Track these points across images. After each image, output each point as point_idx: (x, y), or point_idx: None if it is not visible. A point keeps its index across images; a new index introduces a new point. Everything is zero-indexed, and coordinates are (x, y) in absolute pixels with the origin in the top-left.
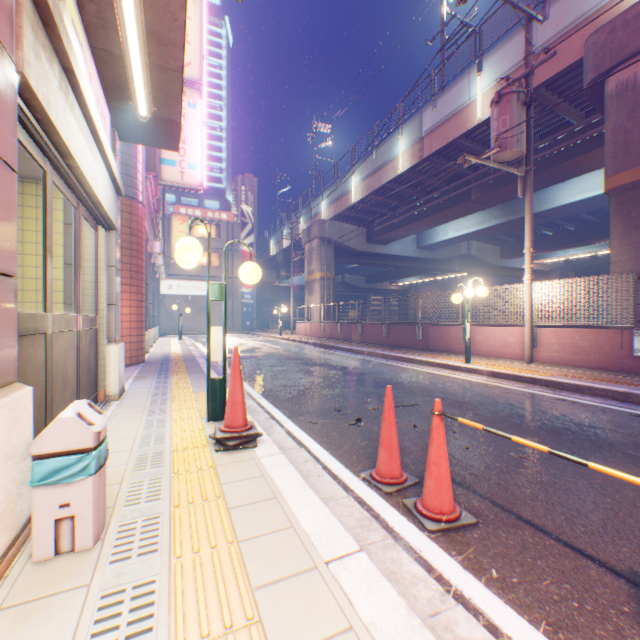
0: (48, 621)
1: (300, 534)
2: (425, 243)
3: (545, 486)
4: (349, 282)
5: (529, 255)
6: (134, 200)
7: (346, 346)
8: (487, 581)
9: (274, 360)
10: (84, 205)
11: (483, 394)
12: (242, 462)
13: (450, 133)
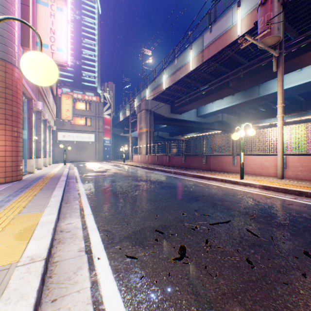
0: None
1: None
2: (201, 114)
3: None
4: (161, 135)
5: (281, 108)
6: (9, 63)
7: (160, 168)
8: None
9: (115, 177)
10: None
11: (273, 206)
12: None
13: (220, 45)
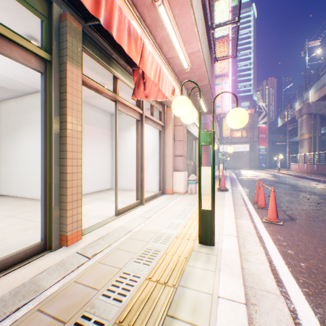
0: (190, 196)
1: (223, 198)
2: None
3: (307, 212)
4: None
5: None
6: (205, 124)
7: (311, 177)
8: (256, 211)
9: (260, 180)
10: (193, 137)
11: None
12: (221, 192)
13: None
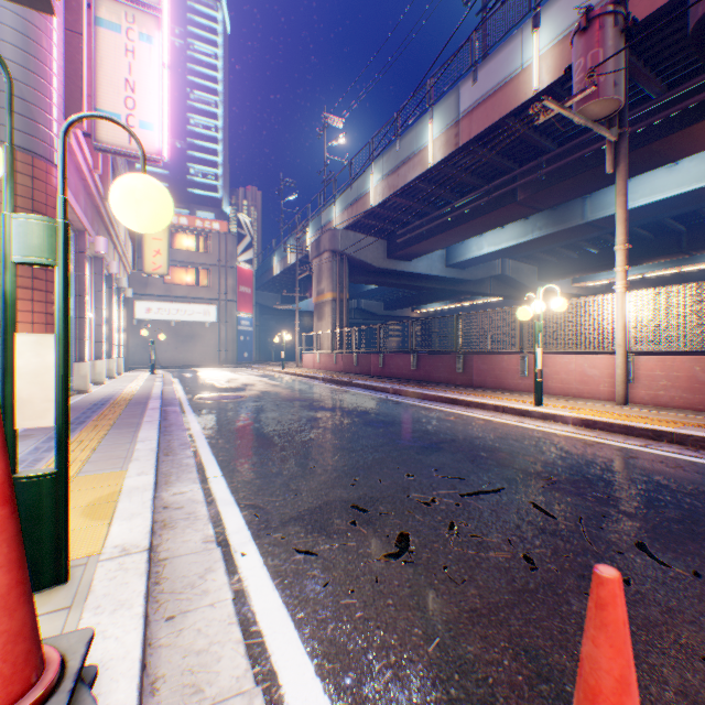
0: None
1: None
2: (455, 260)
3: None
4: (365, 308)
5: (623, 253)
6: (40, 158)
7: (364, 382)
8: None
9: (266, 402)
10: None
11: (596, 461)
12: None
13: (496, 110)
